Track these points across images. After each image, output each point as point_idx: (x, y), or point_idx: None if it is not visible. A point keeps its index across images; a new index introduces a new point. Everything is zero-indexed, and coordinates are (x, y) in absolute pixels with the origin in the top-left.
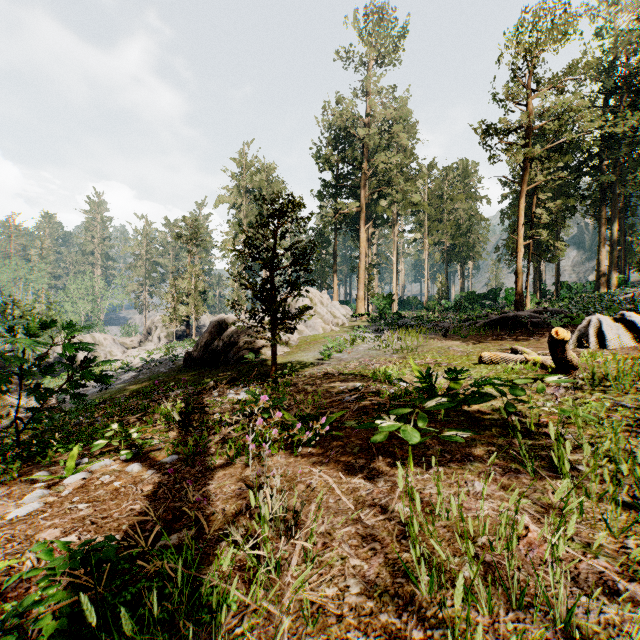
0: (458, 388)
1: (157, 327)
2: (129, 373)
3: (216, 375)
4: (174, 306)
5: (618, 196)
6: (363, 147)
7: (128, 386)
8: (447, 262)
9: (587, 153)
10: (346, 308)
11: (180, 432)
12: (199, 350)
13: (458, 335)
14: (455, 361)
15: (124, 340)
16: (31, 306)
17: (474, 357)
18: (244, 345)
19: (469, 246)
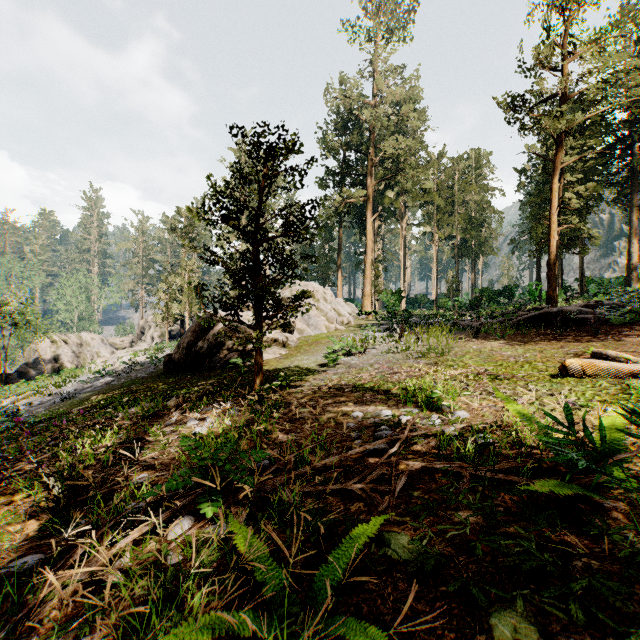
0: (620, 445)
1: (151, 326)
2: (104, 378)
3: (194, 384)
4: (167, 304)
5: None
6: (370, 131)
7: (93, 395)
8: (458, 257)
9: (616, 135)
10: (351, 306)
11: (46, 525)
12: (181, 352)
13: (494, 334)
14: (516, 371)
15: (114, 340)
16: (0, 302)
17: (540, 365)
18: (233, 346)
19: (482, 240)
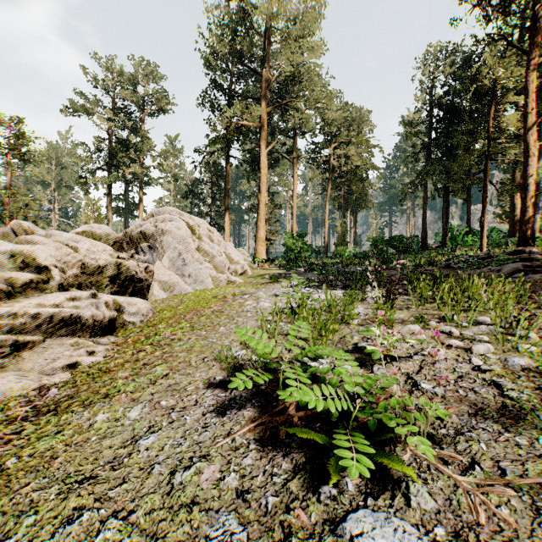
0: None
1: None
2: None
3: None
4: None
5: (541, 132)
6: (265, 43)
7: None
8: (344, 208)
9: (501, 89)
10: (242, 252)
11: None
12: None
13: None
14: None
15: None
16: None
17: None
18: None
19: (366, 192)
